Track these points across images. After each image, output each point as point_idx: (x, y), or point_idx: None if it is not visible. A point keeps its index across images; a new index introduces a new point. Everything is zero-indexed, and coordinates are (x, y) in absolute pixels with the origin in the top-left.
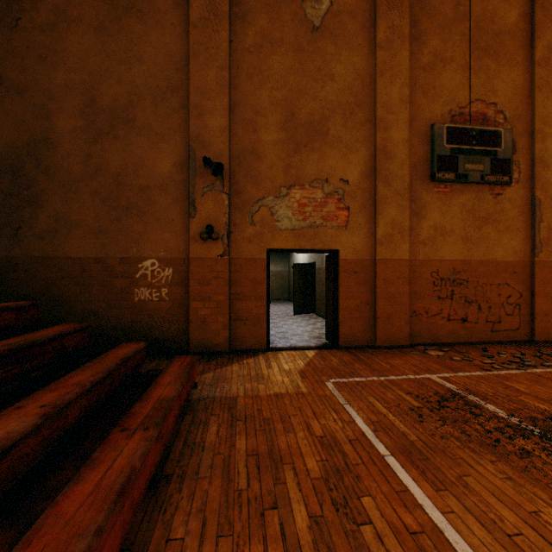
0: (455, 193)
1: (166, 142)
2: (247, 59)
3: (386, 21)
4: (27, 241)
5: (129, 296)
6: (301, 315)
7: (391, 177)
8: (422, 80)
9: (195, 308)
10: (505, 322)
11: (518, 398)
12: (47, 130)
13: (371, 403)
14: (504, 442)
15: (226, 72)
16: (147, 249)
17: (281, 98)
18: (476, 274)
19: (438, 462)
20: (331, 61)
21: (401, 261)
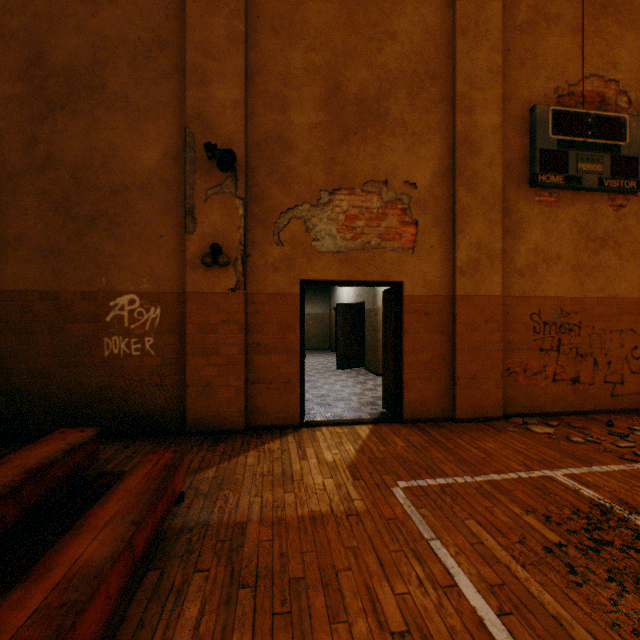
0: (563, 204)
1: (152, 122)
2: (271, 4)
3: None
4: None
5: (96, 348)
6: (346, 370)
7: (476, 179)
8: (518, 45)
9: (194, 366)
10: (630, 382)
11: None
12: None
13: (475, 535)
14: None
15: (240, 21)
16: (122, 279)
17: (321, 63)
18: (591, 317)
19: None
20: (392, 13)
21: (490, 298)
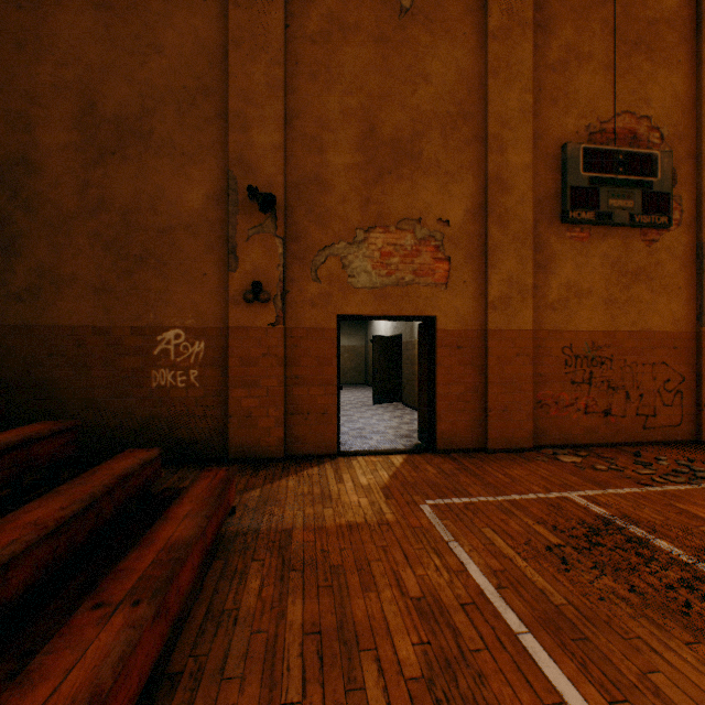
0: (595, 239)
1: (196, 166)
2: (309, 51)
3: (501, 1)
4: None
5: (144, 380)
6: (383, 404)
7: (507, 216)
8: (549, 84)
9: (236, 397)
10: (662, 415)
11: (701, 530)
12: (28, 147)
13: (488, 538)
14: (699, 608)
15: (280, 69)
16: (169, 315)
17: (357, 106)
18: (623, 350)
19: (604, 646)
20: (426, 56)
21: (521, 332)
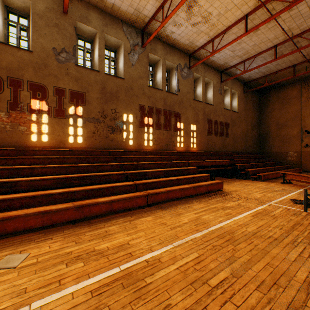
0: None
1: (294, 128)
2: None
3: None
4: (265, 149)
5: (285, 159)
6: None
7: None
8: None
9: (302, 161)
10: None
11: None
12: (269, 130)
13: None
14: None
15: None
16: (289, 150)
17: None
18: None
19: None
20: None
21: None
